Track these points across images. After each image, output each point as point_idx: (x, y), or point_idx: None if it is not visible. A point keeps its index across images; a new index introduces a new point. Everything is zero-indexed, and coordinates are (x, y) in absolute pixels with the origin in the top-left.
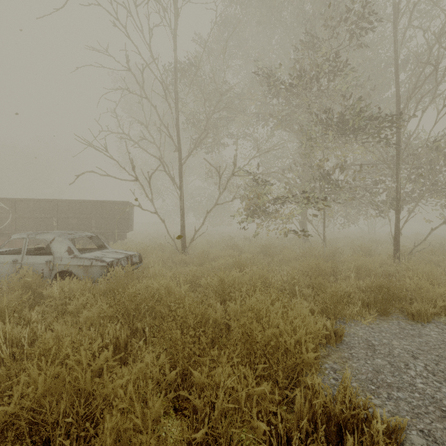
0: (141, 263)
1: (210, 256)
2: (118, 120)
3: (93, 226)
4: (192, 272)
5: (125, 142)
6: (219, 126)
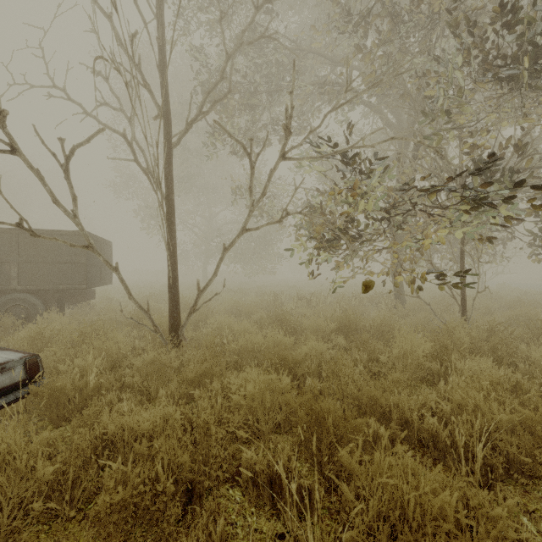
0: (39, 380)
1: (231, 346)
2: (45, 62)
3: (12, 279)
4: (104, 509)
5: None
6: (256, 105)
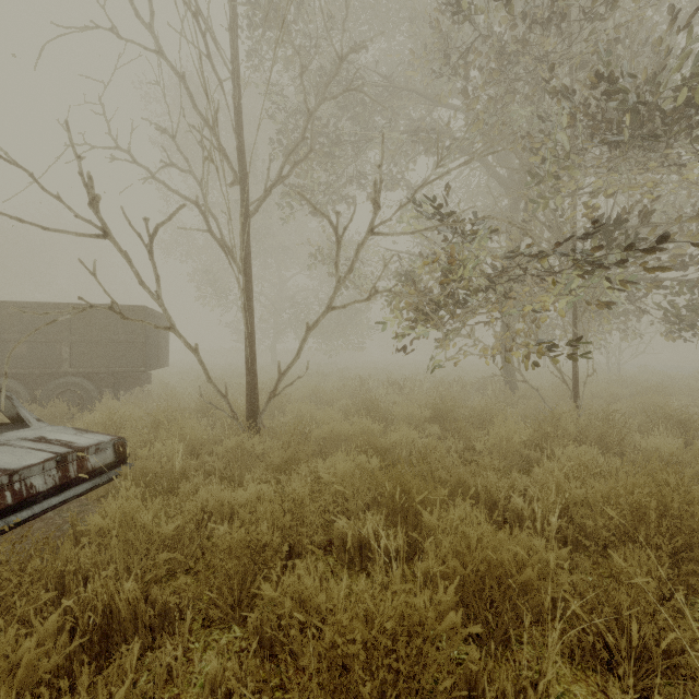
0: (125, 463)
1: (315, 434)
2: (107, 120)
3: (64, 360)
4: (233, 542)
5: (67, 125)
6: (339, 156)
